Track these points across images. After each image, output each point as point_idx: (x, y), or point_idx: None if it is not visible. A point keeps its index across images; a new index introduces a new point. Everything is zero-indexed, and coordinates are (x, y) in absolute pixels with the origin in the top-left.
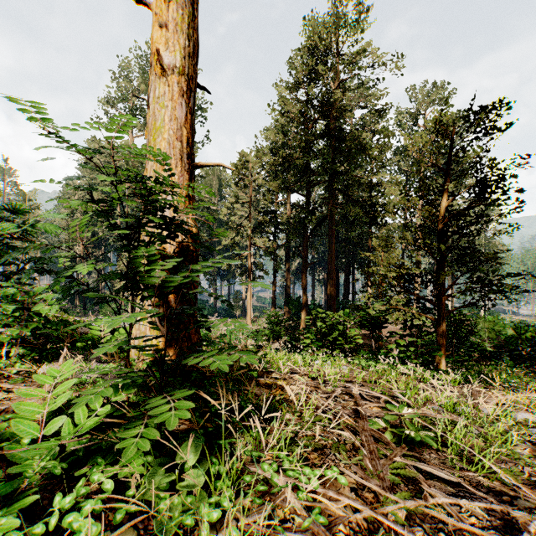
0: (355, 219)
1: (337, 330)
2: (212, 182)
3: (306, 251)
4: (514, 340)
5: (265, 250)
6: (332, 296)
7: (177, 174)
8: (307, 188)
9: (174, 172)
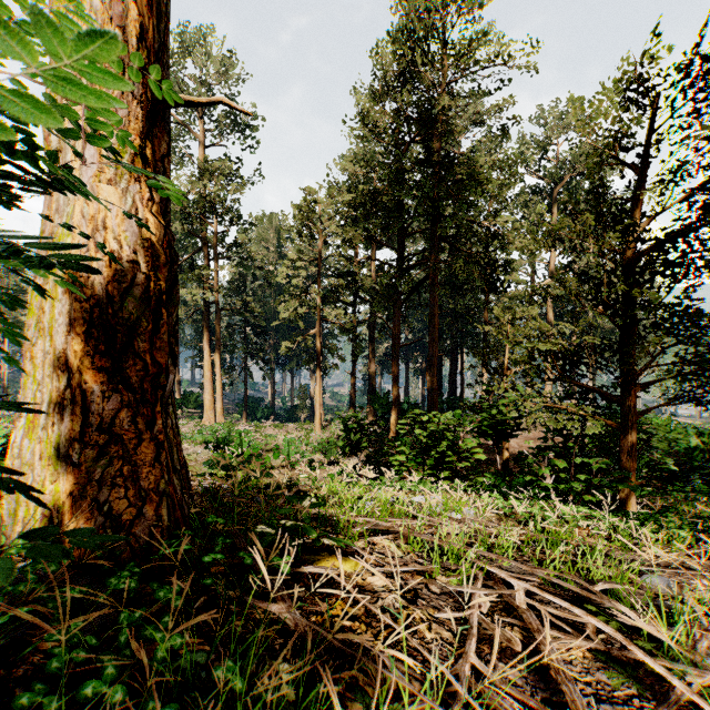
0: (466, 283)
1: (447, 441)
2: (268, 235)
3: (398, 327)
4: (699, 453)
5: (340, 327)
6: (434, 390)
7: None
8: (399, 239)
9: None
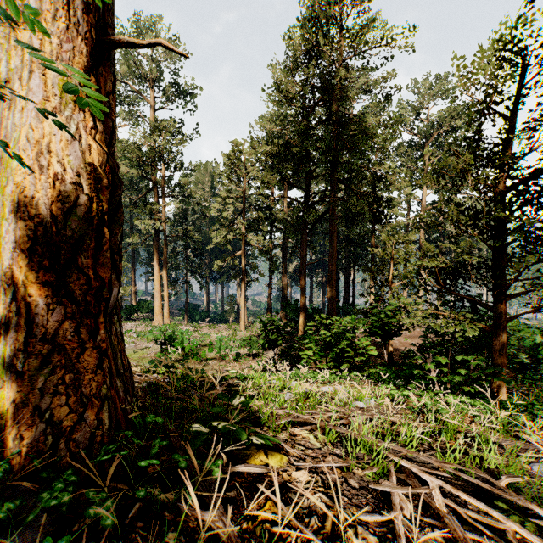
0: (358, 216)
1: (346, 340)
2: (204, 178)
3: (305, 250)
4: (542, 348)
5: (260, 250)
6: (333, 299)
7: (55, 35)
8: (306, 181)
9: (49, 28)
